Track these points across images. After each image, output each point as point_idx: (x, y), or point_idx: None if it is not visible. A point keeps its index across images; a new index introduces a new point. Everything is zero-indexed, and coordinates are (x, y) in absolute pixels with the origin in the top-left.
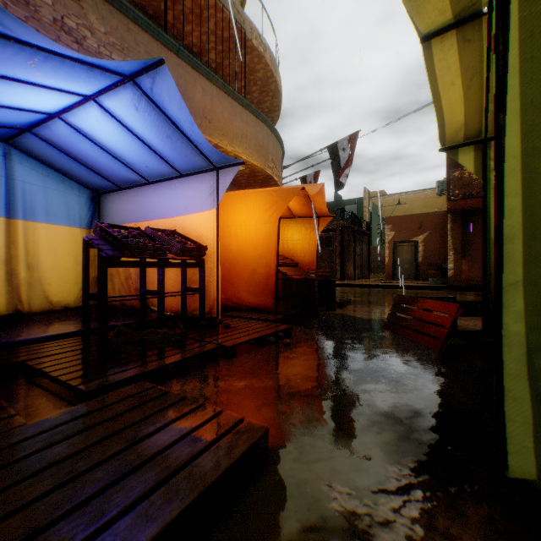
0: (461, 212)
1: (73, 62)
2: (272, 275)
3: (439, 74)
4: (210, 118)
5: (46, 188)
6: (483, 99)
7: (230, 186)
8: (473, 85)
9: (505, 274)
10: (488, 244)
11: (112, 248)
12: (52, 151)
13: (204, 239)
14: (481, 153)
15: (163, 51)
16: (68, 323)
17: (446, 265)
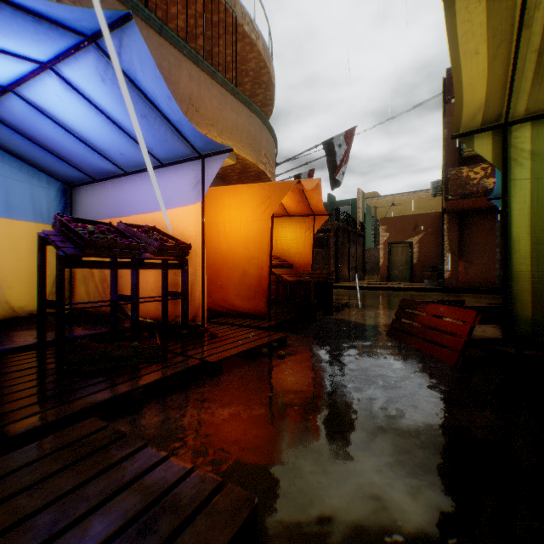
0: (458, 213)
1: (13, 10)
2: (265, 277)
3: (462, 40)
4: (198, 106)
5: (7, 178)
6: (508, 74)
7: (220, 182)
8: (500, 55)
9: None
10: (508, 243)
11: (73, 246)
12: (12, 135)
13: (187, 237)
14: (500, 139)
15: (144, 29)
16: (27, 333)
17: (442, 267)
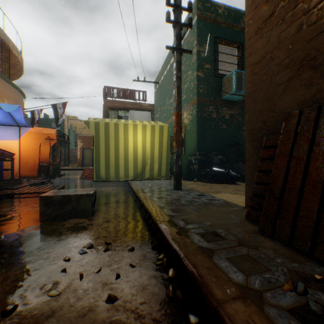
0: None
1: None
2: (37, 163)
3: None
4: None
5: None
6: None
7: None
8: None
9: (94, 162)
10: None
11: None
12: None
13: (12, 150)
14: None
15: None
16: None
17: None
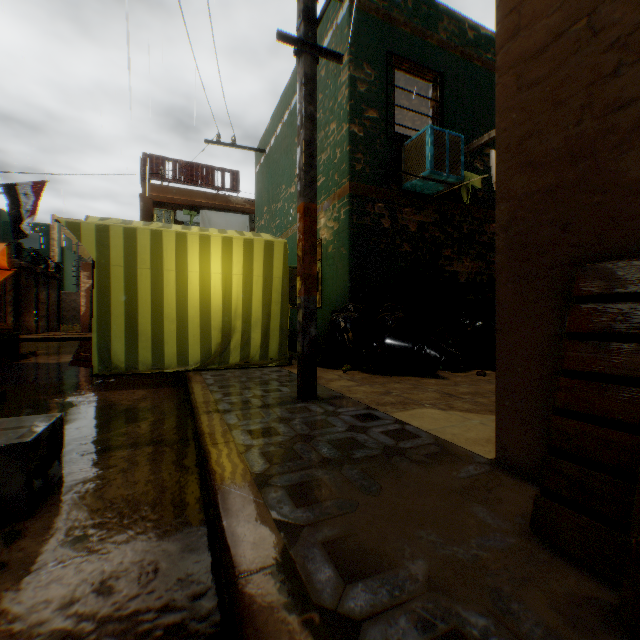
0: None
1: None
2: None
3: None
4: None
5: None
6: None
7: None
8: None
9: (94, 328)
10: None
11: None
12: None
13: None
14: None
15: None
16: None
17: None
